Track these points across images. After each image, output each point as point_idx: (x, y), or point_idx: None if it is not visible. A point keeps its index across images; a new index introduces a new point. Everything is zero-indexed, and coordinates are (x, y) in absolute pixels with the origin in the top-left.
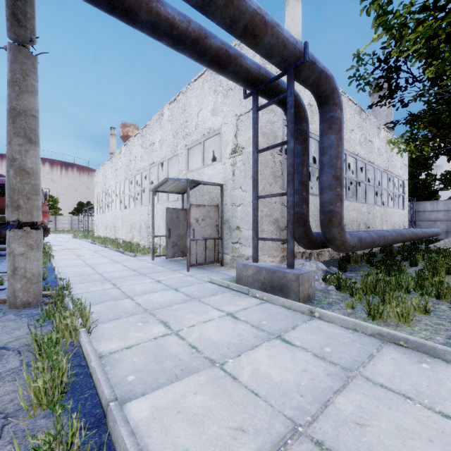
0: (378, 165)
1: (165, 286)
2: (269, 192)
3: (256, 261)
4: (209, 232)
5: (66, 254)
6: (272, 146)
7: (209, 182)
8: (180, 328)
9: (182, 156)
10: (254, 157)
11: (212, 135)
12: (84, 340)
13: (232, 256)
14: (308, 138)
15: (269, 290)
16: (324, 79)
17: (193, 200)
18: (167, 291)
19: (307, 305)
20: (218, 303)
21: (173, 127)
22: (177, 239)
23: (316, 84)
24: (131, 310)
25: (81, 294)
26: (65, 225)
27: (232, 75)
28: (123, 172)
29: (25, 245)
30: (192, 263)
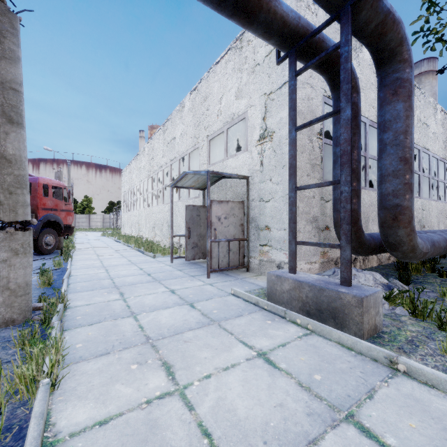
0: (434, 153)
1: (180, 299)
2: (306, 183)
3: (293, 272)
4: (233, 232)
5: (88, 253)
6: (317, 119)
7: (233, 174)
8: (189, 379)
9: (203, 148)
10: (291, 137)
11: (236, 121)
12: (34, 409)
13: (260, 260)
14: (359, 113)
15: (314, 314)
16: (390, 24)
17: (215, 196)
18: (180, 307)
19: (382, 348)
20: (245, 331)
21: (194, 117)
22: (198, 239)
23: (379, 32)
24: (129, 338)
25: (79, 308)
26: (98, 223)
27: (262, 27)
28: (146, 170)
29: (8, 250)
30: (214, 268)
